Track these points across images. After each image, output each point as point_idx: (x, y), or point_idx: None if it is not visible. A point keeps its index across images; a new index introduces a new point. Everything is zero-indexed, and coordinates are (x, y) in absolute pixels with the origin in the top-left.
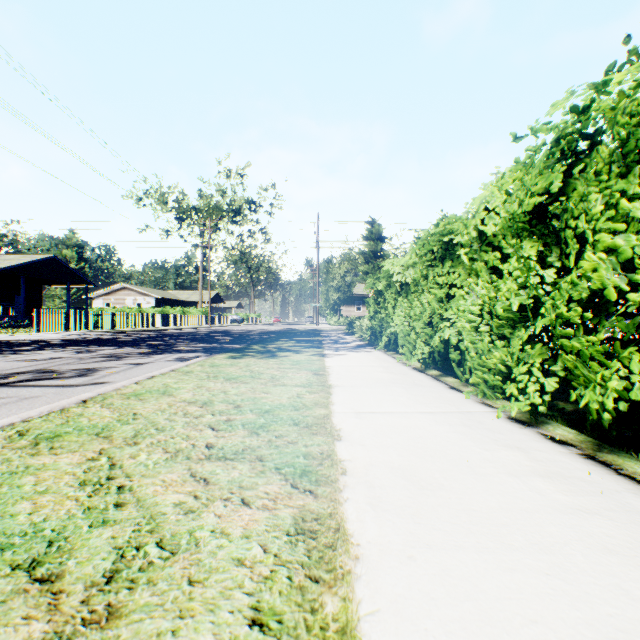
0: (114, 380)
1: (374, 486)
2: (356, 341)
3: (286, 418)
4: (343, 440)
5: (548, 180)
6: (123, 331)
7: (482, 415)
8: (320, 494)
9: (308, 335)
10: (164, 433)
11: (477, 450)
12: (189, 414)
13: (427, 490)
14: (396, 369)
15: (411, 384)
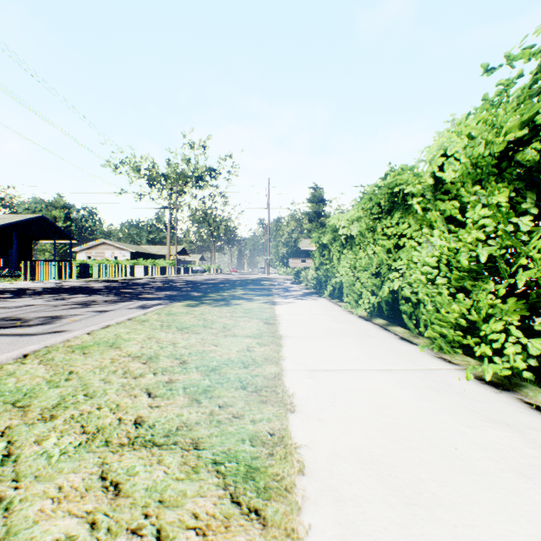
0: (73, 328)
1: (344, 499)
2: (302, 289)
3: (233, 378)
4: (297, 411)
5: (532, 111)
6: (100, 280)
7: (446, 374)
8: (270, 519)
9: (260, 284)
10: (92, 401)
11: (459, 428)
12: (129, 373)
13: (419, 508)
14: (343, 317)
15: (361, 334)
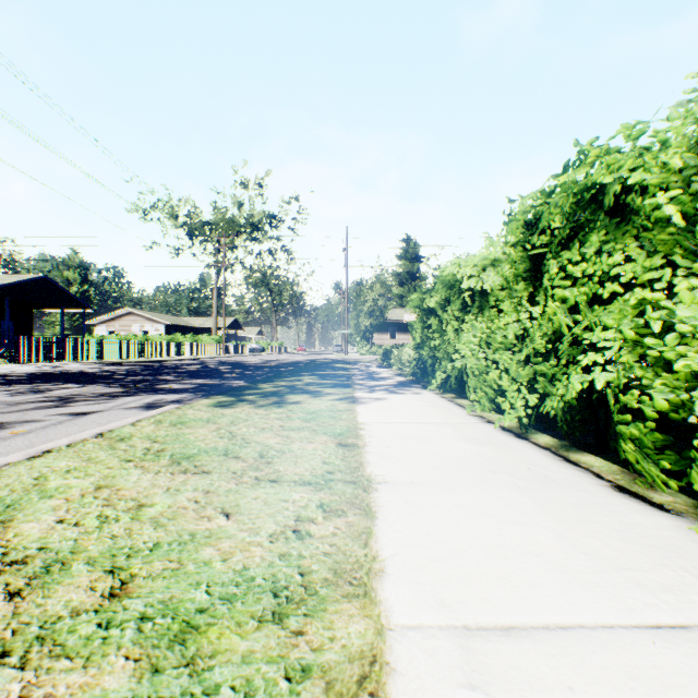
0: None
1: None
2: (395, 376)
3: (227, 696)
4: None
5: None
6: (116, 362)
7: None
8: None
9: (335, 367)
10: None
11: None
12: None
13: None
14: (475, 431)
15: (529, 476)
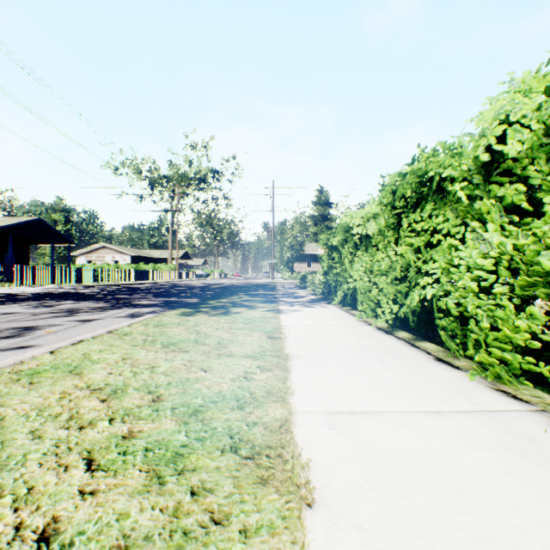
0: (44, 343)
1: None
2: (309, 295)
3: (221, 430)
4: (318, 505)
5: None
6: (97, 285)
7: (521, 420)
8: None
9: (264, 289)
10: None
11: None
12: (75, 419)
13: None
14: (359, 330)
15: (386, 353)
